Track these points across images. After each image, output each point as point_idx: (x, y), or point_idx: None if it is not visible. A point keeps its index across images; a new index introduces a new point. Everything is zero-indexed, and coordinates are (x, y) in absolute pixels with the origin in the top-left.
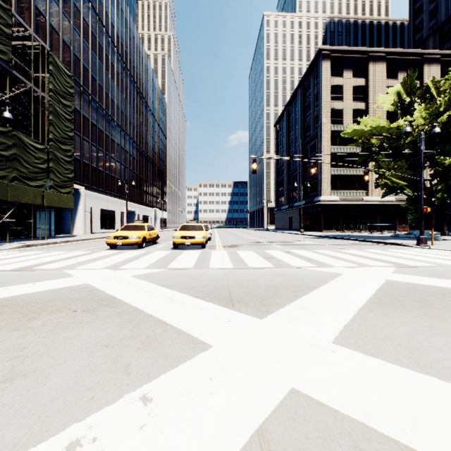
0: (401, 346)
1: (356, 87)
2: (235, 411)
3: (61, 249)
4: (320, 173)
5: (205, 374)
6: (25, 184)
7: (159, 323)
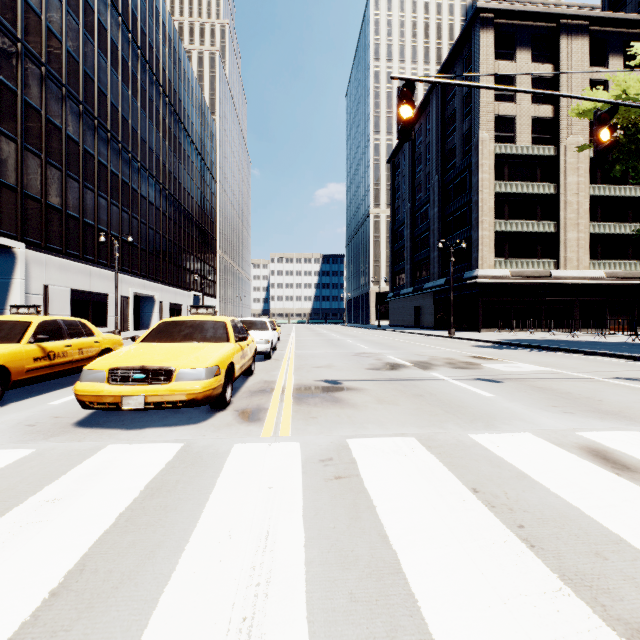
0: None
1: (537, 78)
2: None
3: None
4: (477, 227)
5: None
6: None
7: None
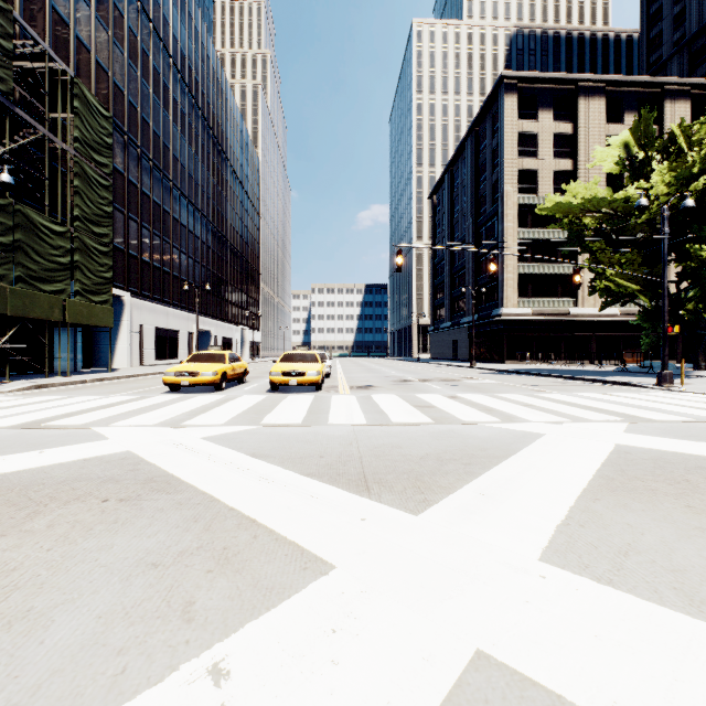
0: (657, 565)
1: (558, 135)
2: (379, 698)
3: (92, 393)
4: (502, 270)
5: (323, 622)
6: (35, 289)
7: (245, 522)
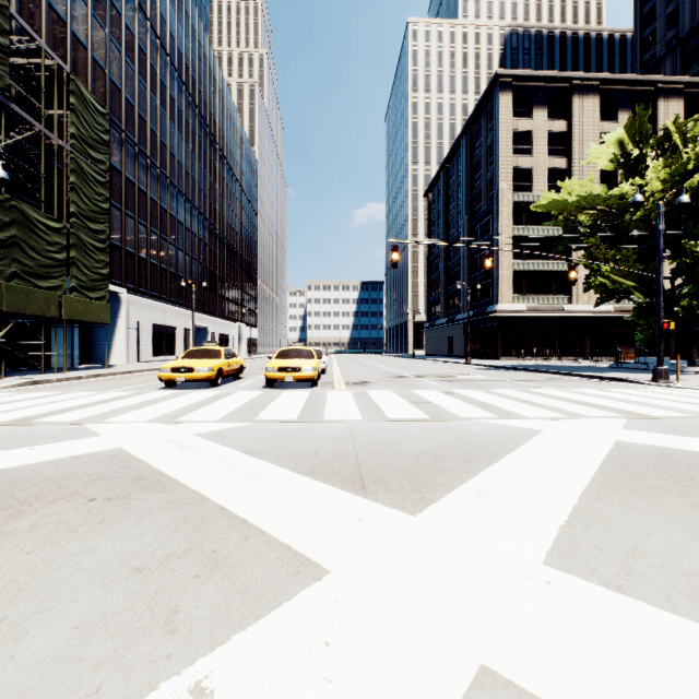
0: (667, 569)
1: (552, 133)
2: None
3: (87, 389)
4: (497, 267)
5: (316, 633)
6: (31, 285)
7: (236, 522)
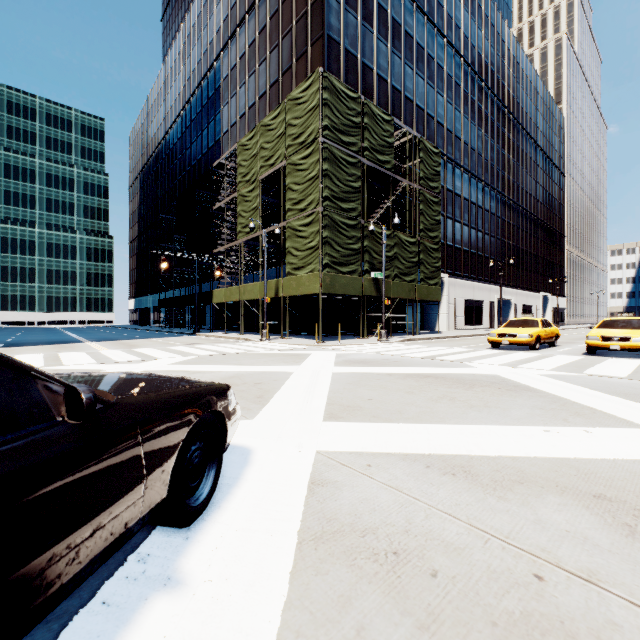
0: None
1: None
2: None
3: (440, 345)
4: None
5: (639, 436)
6: (402, 281)
7: (586, 408)
